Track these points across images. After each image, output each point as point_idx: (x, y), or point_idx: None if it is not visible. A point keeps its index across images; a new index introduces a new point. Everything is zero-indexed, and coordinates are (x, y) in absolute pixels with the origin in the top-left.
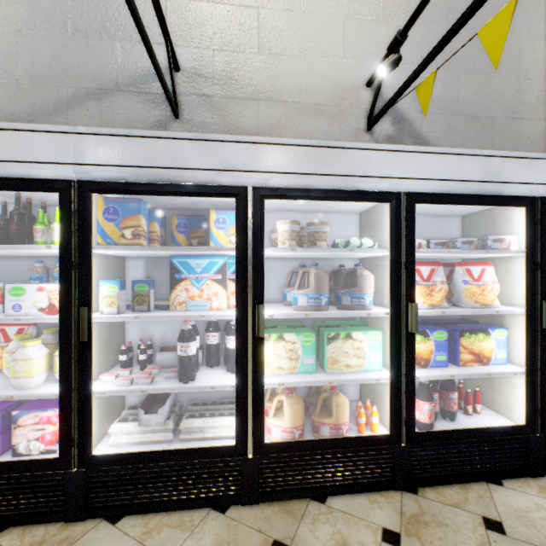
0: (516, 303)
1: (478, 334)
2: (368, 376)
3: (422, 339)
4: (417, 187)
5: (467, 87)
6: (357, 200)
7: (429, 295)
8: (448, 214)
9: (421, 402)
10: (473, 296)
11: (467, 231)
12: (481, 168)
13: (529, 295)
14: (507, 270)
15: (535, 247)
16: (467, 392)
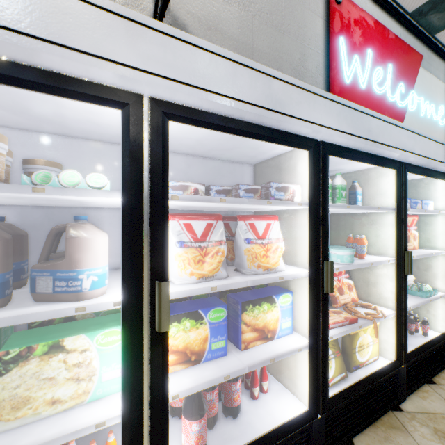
0: (300, 263)
1: (262, 305)
2: (86, 419)
3: (193, 325)
4: (172, 93)
5: (262, 37)
6: (47, 89)
7: (201, 262)
8: (240, 161)
9: (187, 422)
10: (256, 259)
11: (259, 181)
12: (262, 89)
13: (312, 255)
14: (292, 224)
15: (317, 199)
16: (253, 371)
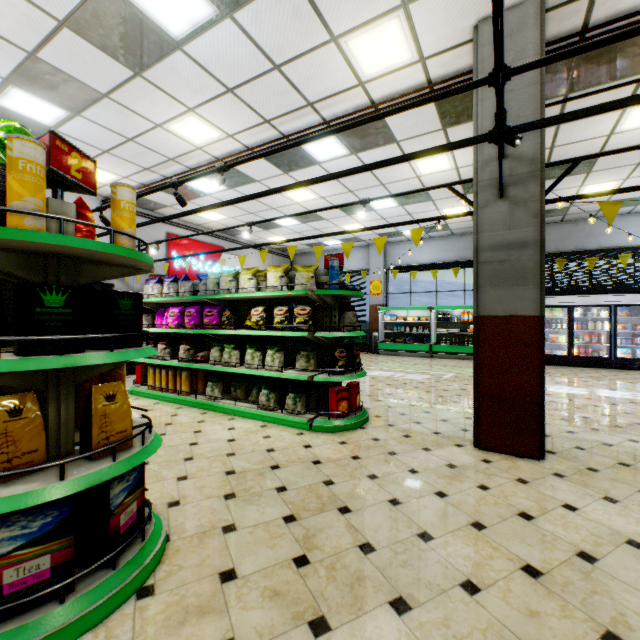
0: None
1: None
2: None
3: None
4: None
5: None
6: None
7: None
8: None
9: None
10: None
11: None
12: None
13: None
14: None
15: None
16: None
